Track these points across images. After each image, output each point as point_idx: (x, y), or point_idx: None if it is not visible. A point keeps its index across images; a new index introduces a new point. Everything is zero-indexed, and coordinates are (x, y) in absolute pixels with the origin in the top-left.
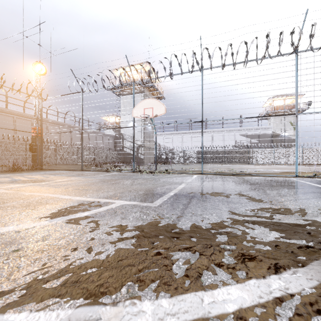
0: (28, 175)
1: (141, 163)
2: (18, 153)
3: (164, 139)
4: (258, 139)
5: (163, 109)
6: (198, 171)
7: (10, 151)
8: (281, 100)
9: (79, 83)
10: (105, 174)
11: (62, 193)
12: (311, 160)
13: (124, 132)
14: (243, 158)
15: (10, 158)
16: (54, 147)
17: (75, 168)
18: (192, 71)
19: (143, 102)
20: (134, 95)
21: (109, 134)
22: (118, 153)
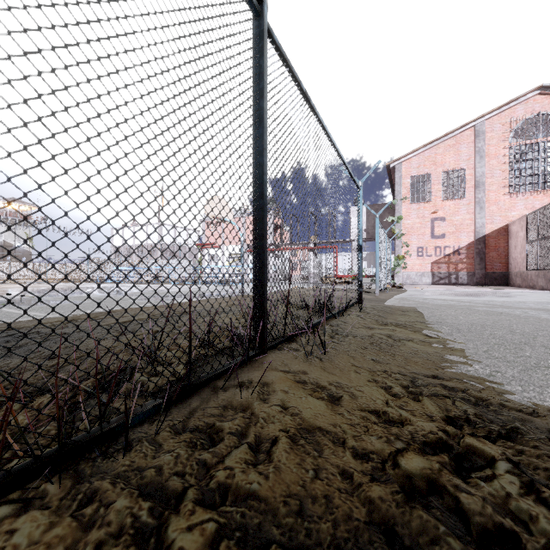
0: None
1: None
2: None
3: None
4: None
5: None
6: None
7: None
8: (14, 205)
9: None
10: None
11: None
12: (49, 275)
13: None
14: None
15: None
16: None
17: None
18: None
19: None
20: None
21: None
22: None
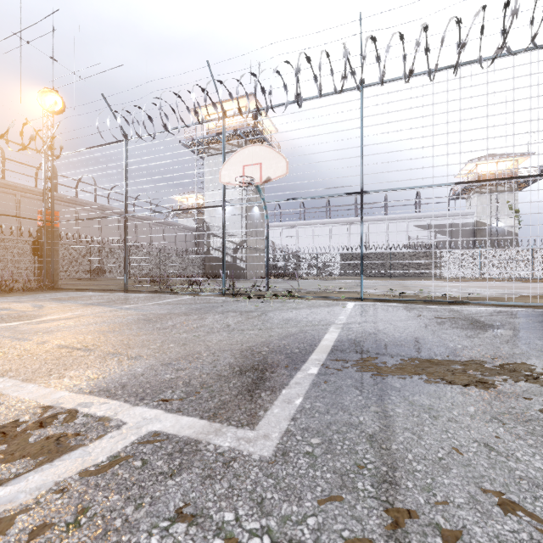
0: (5, 303)
1: (242, 276)
2: (5, 257)
3: (283, 234)
4: (448, 234)
5: (283, 165)
6: (350, 294)
7: (5, 255)
8: (490, 164)
9: (117, 120)
10: (163, 301)
11: (5, 365)
12: None
13: (211, 221)
14: (423, 268)
15: (5, 268)
16: (75, 246)
17: (117, 287)
18: (342, 91)
19: (241, 152)
20: (224, 142)
21: (186, 225)
22: (201, 259)
